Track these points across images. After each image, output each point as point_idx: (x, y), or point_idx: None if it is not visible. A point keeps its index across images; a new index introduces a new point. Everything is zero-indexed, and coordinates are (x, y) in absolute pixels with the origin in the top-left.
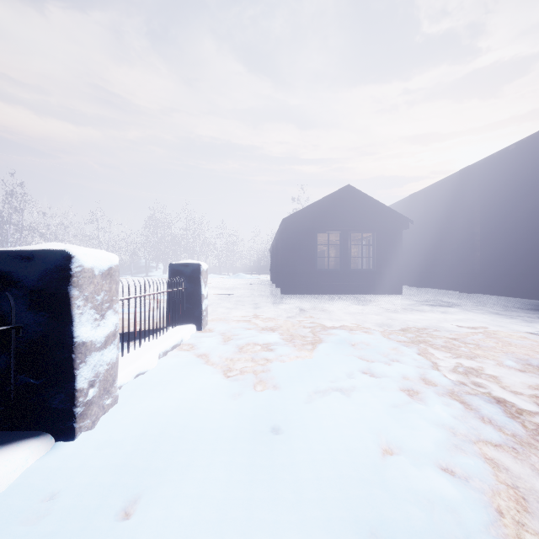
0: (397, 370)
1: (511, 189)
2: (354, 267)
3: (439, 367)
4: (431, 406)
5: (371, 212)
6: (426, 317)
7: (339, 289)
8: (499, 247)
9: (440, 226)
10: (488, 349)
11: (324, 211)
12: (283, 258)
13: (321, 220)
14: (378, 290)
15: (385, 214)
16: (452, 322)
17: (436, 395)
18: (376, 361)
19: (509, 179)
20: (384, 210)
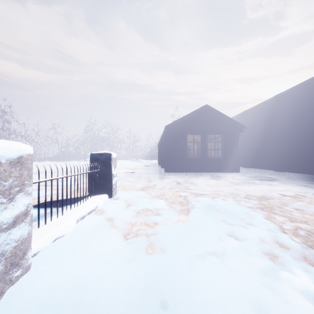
0: (254, 234)
1: (308, 107)
2: (208, 155)
3: (284, 230)
4: (295, 273)
5: (220, 121)
6: (259, 188)
7: (201, 169)
8: (300, 143)
9: (261, 130)
10: (312, 213)
11: (191, 121)
12: (166, 150)
13: (189, 126)
14: (224, 170)
15: (229, 122)
16: (278, 192)
17: (294, 260)
18: (236, 225)
19: (307, 101)
20: (228, 120)
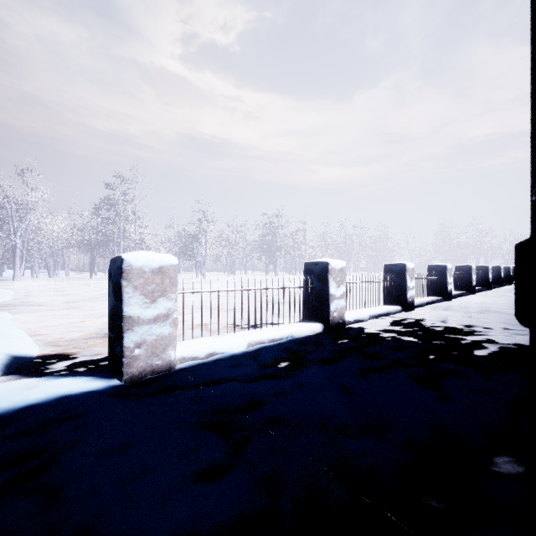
0: None
1: None
2: None
3: None
4: None
5: None
6: None
7: None
8: None
9: None
10: None
11: None
12: None
13: None
14: None
15: None
16: None
17: None
18: None
19: None
20: None
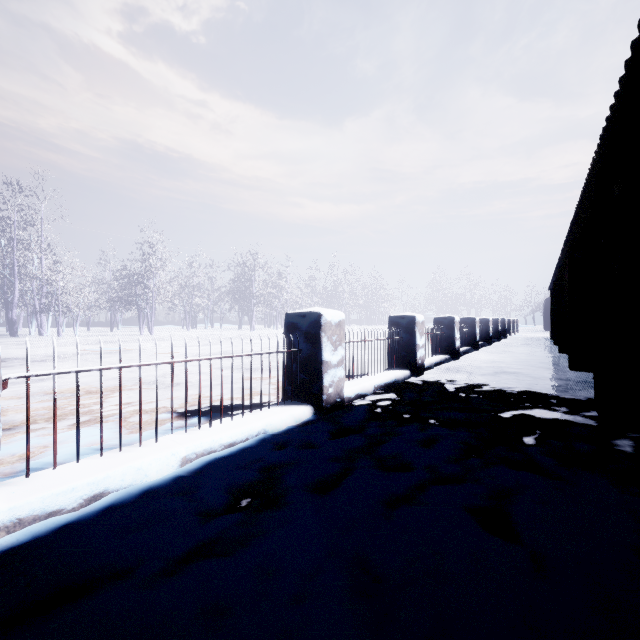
0: None
1: None
2: None
3: None
4: None
5: None
6: None
7: None
8: None
9: None
10: None
11: None
12: (545, 315)
13: None
14: None
15: None
16: None
17: None
18: None
19: None
20: None
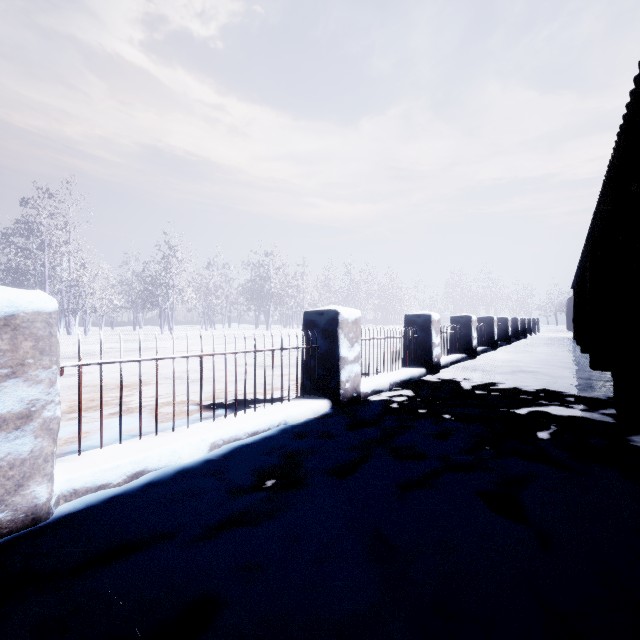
0: None
1: None
2: None
3: None
4: None
5: None
6: None
7: None
8: None
9: None
10: None
11: None
12: (568, 315)
13: None
14: None
15: None
16: None
17: None
18: None
19: None
20: None
